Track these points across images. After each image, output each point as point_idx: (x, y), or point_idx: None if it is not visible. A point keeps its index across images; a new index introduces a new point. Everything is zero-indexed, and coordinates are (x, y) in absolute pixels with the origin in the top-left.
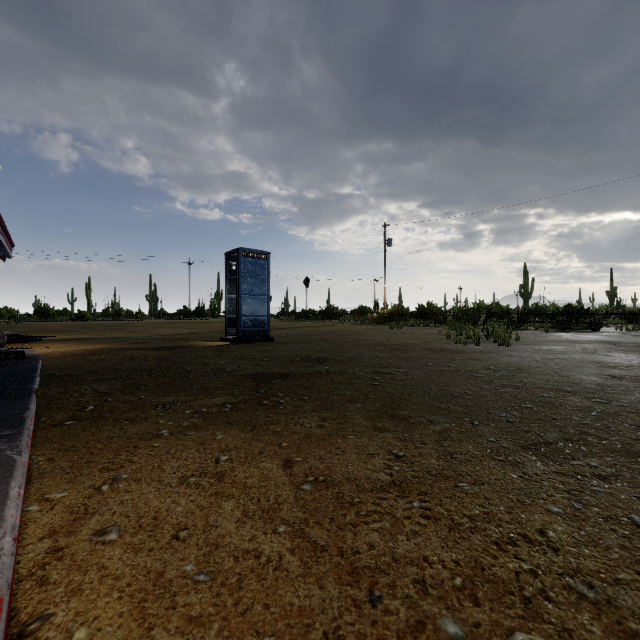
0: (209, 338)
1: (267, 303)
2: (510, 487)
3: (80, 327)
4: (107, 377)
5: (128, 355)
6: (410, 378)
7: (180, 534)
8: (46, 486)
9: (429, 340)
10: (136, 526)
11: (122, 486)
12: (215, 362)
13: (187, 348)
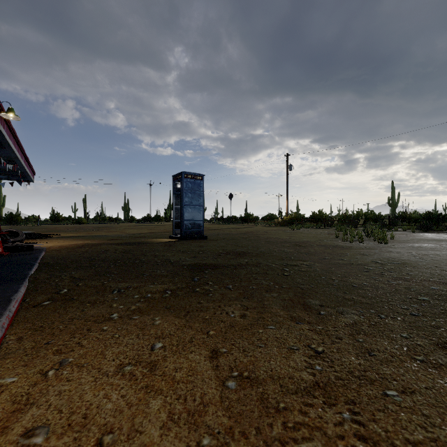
0: (162, 236)
1: (202, 211)
2: (446, 400)
3: (78, 228)
4: (84, 265)
5: (103, 248)
6: (313, 270)
7: (104, 439)
8: (4, 368)
9: (322, 238)
10: (65, 425)
11: (65, 373)
12: (163, 254)
13: (145, 243)
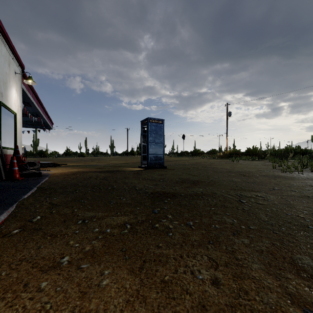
0: (133, 166)
1: (163, 147)
2: None
3: (79, 160)
4: (68, 190)
5: (89, 175)
6: (272, 203)
7: None
8: None
9: (261, 169)
10: None
11: None
12: (131, 182)
13: (120, 171)
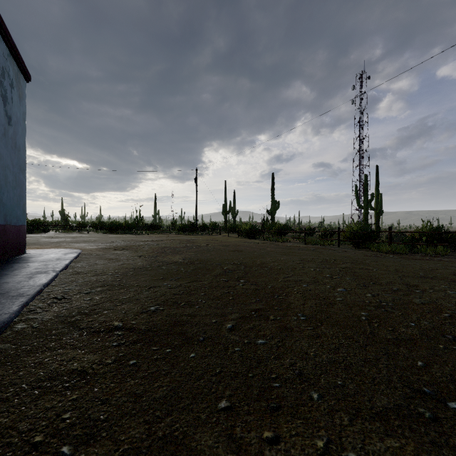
0: None
1: None
2: None
3: None
4: None
5: None
6: None
7: None
8: None
9: None
10: None
11: None
12: None
13: None
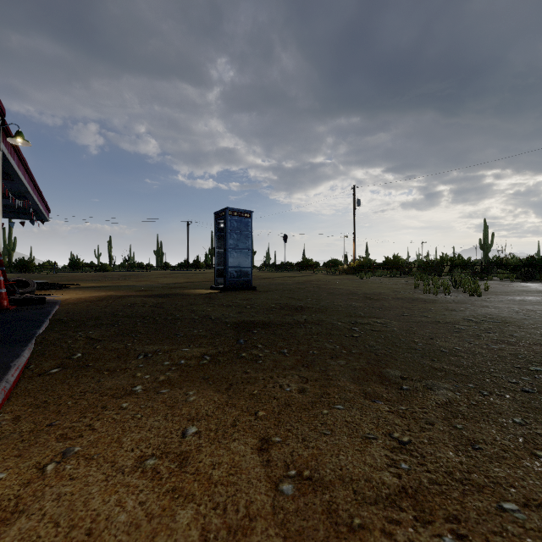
0: (201, 286)
1: (250, 256)
2: None
3: (101, 277)
4: (105, 323)
5: (130, 302)
6: (390, 329)
7: None
8: None
9: (398, 289)
10: None
11: (69, 468)
12: (202, 309)
13: (181, 295)
